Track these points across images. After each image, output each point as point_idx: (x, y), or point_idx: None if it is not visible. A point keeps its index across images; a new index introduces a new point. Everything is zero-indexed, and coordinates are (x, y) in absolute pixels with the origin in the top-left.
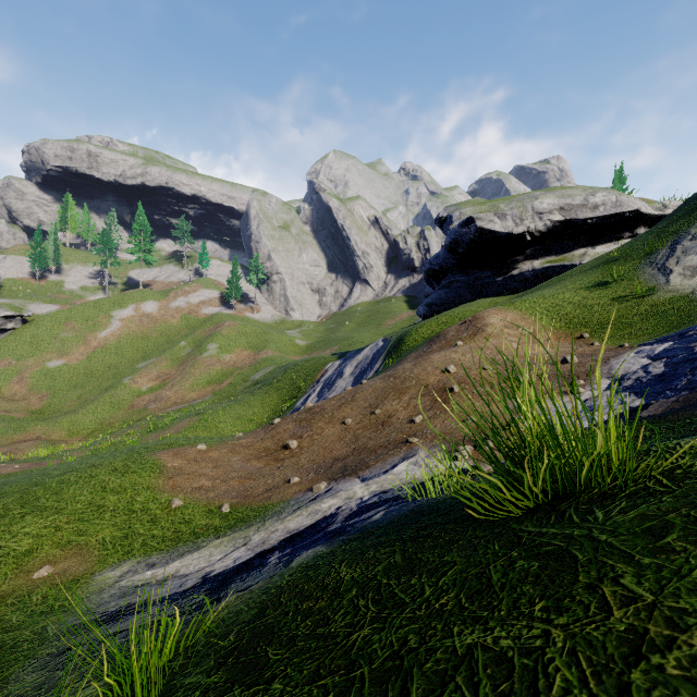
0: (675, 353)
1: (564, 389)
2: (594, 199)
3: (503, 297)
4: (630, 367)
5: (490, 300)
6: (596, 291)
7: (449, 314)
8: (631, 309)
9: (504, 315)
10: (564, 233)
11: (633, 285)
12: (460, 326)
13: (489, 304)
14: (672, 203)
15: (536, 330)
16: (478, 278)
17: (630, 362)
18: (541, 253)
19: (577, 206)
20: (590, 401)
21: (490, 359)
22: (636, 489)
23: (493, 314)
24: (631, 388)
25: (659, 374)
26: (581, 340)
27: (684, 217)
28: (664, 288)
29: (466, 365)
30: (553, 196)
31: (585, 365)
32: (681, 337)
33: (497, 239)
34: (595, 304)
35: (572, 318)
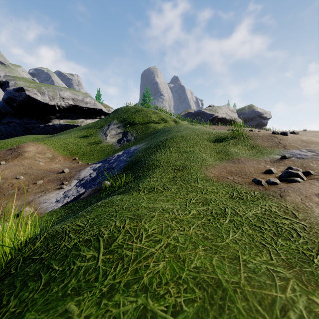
0: (101, 168)
1: (58, 186)
2: (86, 100)
3: (43, 136)
4: (86, 174)
5: (35, 136)
6: (83, 139)
7: (4, 142)
8: (94, 148)
9: (38, 146)
10: (74, 110)
11: (96, 138)
12: (7, 151)
13: (34, 138)
14: (112, 109)
15: (55, 155)
16: (29, 123)
17: (87, 171)
18: (64, 117)
19: (80, 100)
20: (67, 192)
21: (23, 172)
22: (4, 274)
23: (31, 145)
24: (83, 184)
25: (93, 177)
26: (75, 160)
27: (112, 116)
28: (105, 141)
29: (4, 177)
30: (70, 92)
31: (71, 173)
32: (105, 161)
33: (39, 104)
34: (82, 145)
35: (72, 150)
